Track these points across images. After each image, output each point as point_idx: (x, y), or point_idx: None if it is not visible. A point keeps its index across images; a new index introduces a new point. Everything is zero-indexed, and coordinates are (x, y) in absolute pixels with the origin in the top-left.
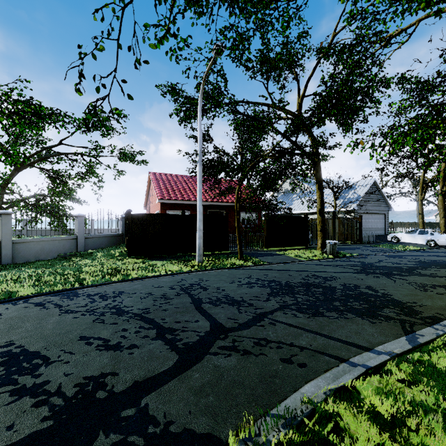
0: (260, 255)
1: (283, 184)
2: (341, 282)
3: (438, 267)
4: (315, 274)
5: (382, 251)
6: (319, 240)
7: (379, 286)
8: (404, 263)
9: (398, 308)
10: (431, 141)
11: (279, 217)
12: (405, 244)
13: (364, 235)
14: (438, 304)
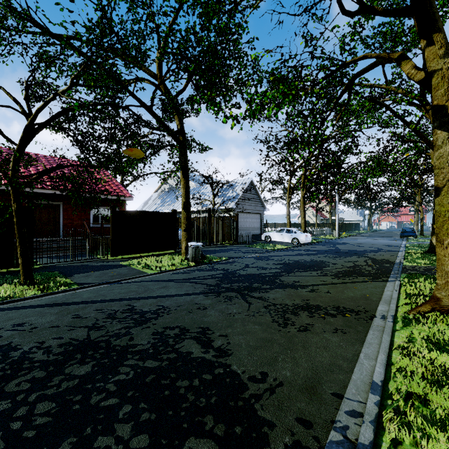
0: (85, 270)
1: (167, 179)
2: (161, 325)
3: (301, 271)
4: (134, 305)
5: (253, 252)
6: (183, 242)
7: (222, 323)
8: (270, 268)
9: (222, 423)
10: (293, 107)
11: (135, 213)
12: (275, 243)
13: (241, 235)
14: (302, 371)
